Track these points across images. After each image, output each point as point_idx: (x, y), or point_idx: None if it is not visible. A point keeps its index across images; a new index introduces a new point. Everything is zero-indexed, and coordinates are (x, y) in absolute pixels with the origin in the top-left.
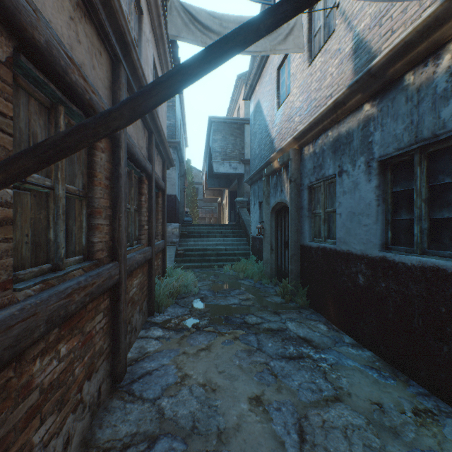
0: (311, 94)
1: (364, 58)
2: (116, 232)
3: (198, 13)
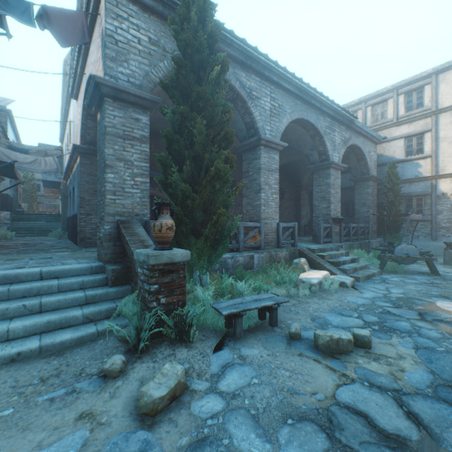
0: None
1: None
2: None
3: (14, 144)
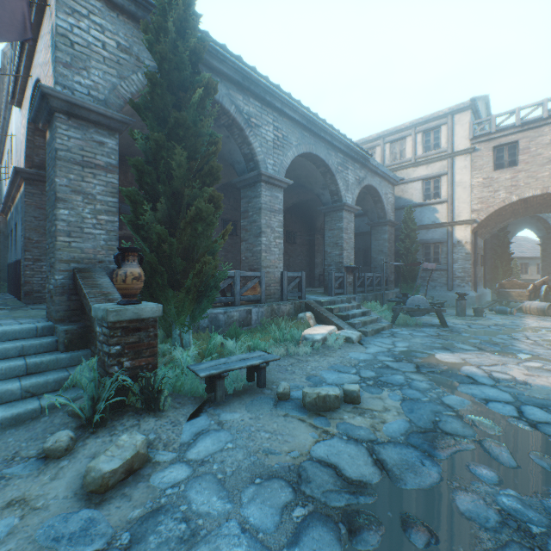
0: None
1: None
2: None
3: None
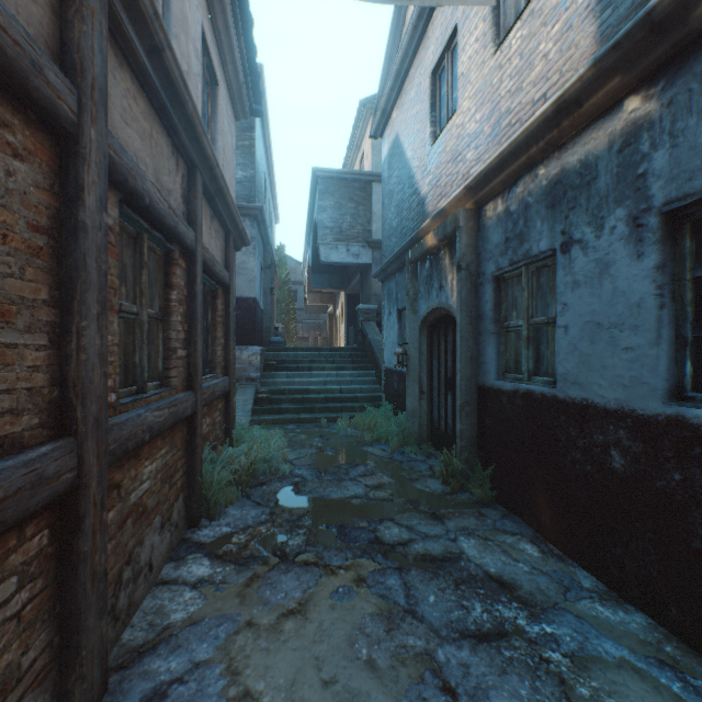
0: (499, 104)
1: (626, 3)
2: (72, 365)
3: None
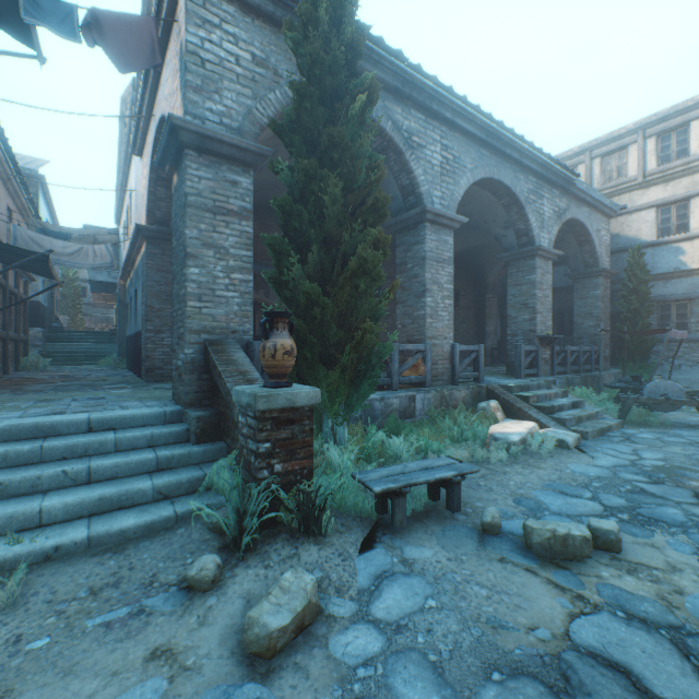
0: None
1: None
2: (6, 321)
3: (48, 225)
